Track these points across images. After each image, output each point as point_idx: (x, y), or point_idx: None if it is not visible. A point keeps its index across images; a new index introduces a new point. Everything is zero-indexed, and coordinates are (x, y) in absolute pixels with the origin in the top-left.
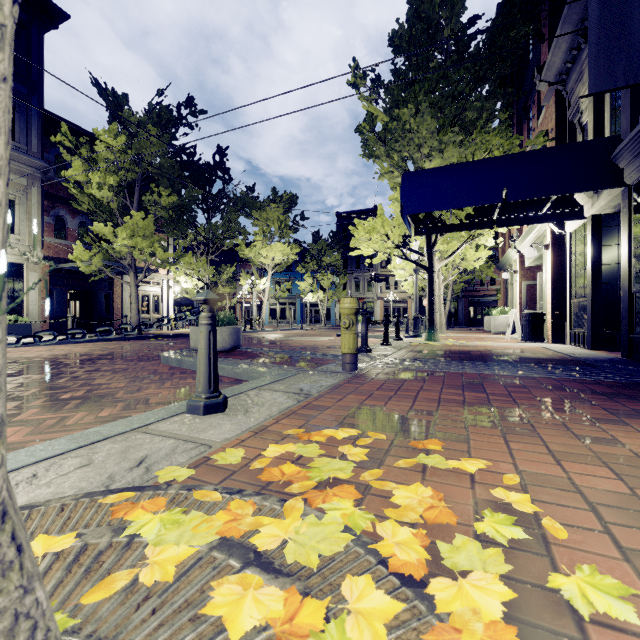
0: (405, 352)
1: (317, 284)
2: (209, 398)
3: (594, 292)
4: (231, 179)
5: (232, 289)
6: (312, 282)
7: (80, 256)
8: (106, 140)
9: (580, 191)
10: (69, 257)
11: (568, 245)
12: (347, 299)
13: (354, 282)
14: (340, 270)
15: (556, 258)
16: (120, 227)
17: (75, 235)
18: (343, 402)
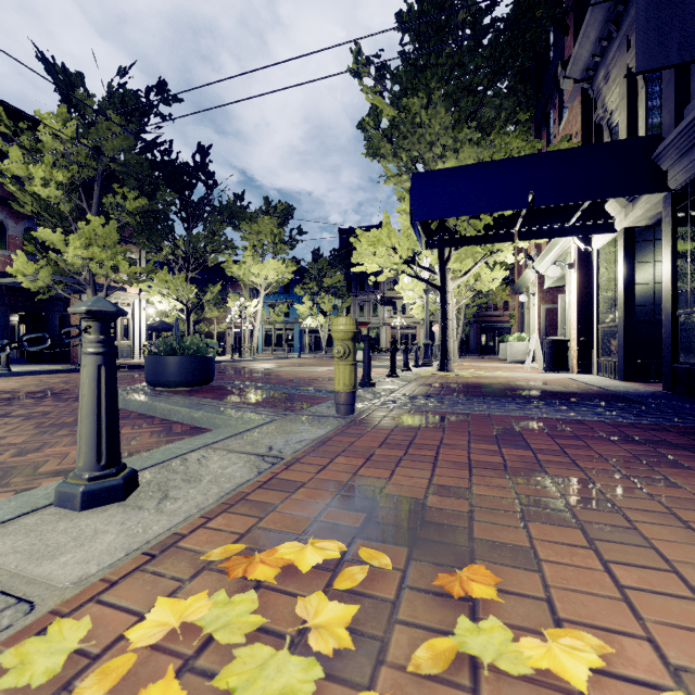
0: (415, 386)
1: (317, 308)
2: (96, 478)
3: (627, 315)
4: (216, 184)
5: (221, 312)
6: (312, 305)
7: (22, 269)
8: (52, 125)
9: (617, 196)
10: (7, 270)
11: (595, 263)
12: (342, 319)
13: (358, 306)
14: (343, 292)
15: (582, 278)
16: (73, 234)
17: (19, 244)
18: (328, 471)
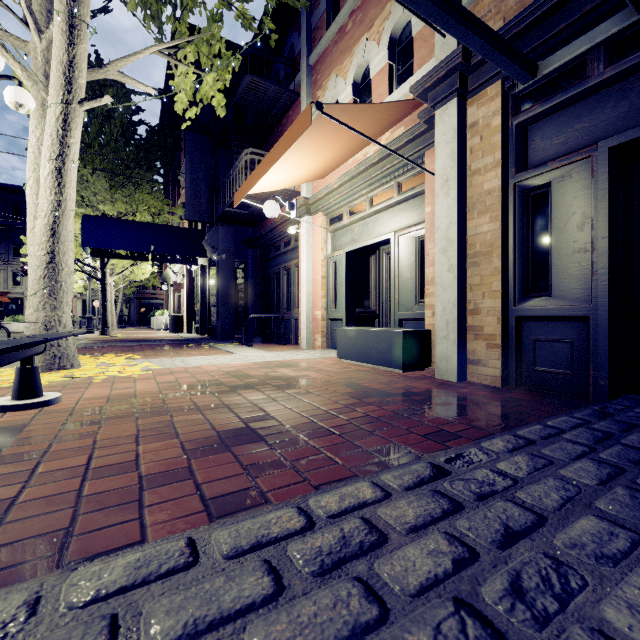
0: (86, 341)
1: None
2: None
3: (202, 305)
4: None
5: None
6: None
7: None
8: None
9: (190, 256)
10: None
11: (194, 277)
12: None
13: None
14: None
15: (189, 283)
16: None
17: None
18: None
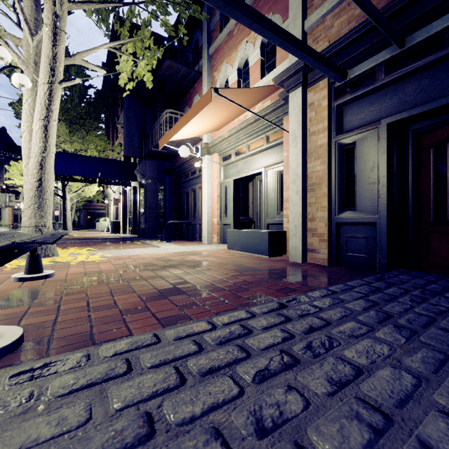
0: None
1: None
2: None
3: (134, 214)
4: None
5: None
6: None
7: None
8: None
9: (126, 180)
10: None
11: (128, 194)
12: None
13: None
14: None
15: (124, 199)
16: None
17: None
18: None
